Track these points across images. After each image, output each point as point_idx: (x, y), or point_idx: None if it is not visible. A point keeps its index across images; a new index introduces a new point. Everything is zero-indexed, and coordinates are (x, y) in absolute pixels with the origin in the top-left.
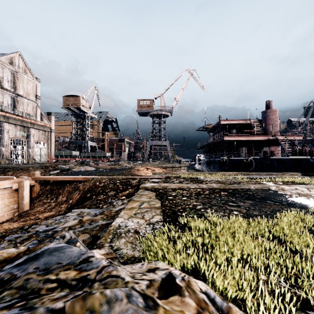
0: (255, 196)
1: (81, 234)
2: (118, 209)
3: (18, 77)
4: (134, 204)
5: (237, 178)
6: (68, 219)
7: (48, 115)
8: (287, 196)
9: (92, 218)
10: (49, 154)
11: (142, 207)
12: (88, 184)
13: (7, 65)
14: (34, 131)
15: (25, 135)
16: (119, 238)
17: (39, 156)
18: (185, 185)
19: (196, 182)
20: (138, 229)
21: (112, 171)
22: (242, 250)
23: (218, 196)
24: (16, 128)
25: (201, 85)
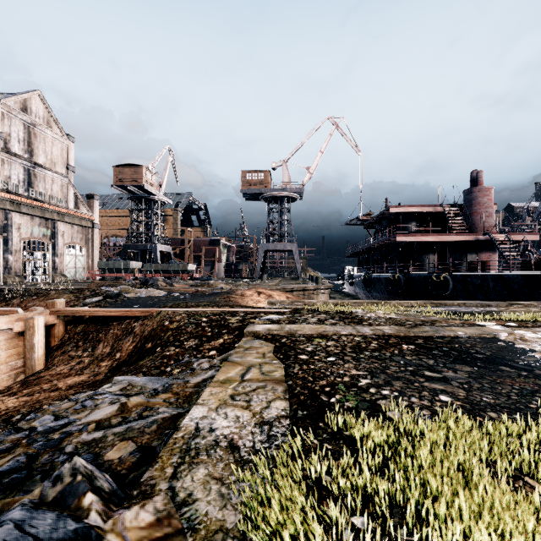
0: (472, 354)
1: (118, 443)
2: (200, 379)
3: (37, 134)
4: (232, 372)
5: (426, 314)
6: (100, 402)
7: (89, 198)
8: (536, 354)
9: (148, 401)
10: (90, 266)
11: (246, 378)
12: (149, 324)
13: (17, 113)
14: (64, 227)
15: (49, 233)
16: (193, 464)
17: (73, 270)
18: (330, 328)
19: (351, 321)
20: (236, 440)
21: (195, 299)
22: (496, 529)
23: (398, 354)
24: (33, 222)
25: (354, 145)
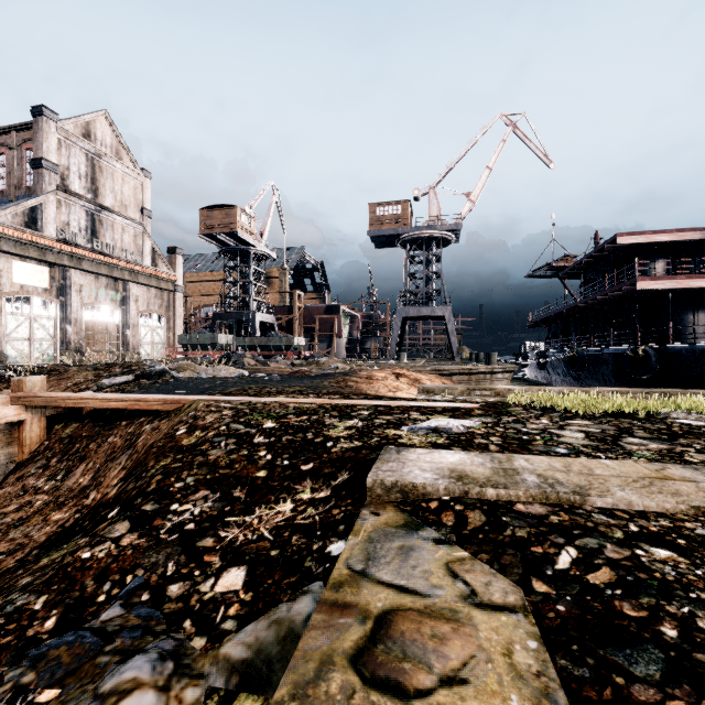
0: None
1: None
2: None
3: (103, 168)
4: None
5: None
6: None
7: (170, 253)
8: None
9: None
10: (172, 342)
11: None
12: (161, 429)
13: (78, 140)
14: (138, 290)
15: (119, 298)
16: None
17: (150, 347)
18: None
19: None
20: None
21: (286, 382)
22: None
23: None
24: (98, 283)
25: (542, 153)
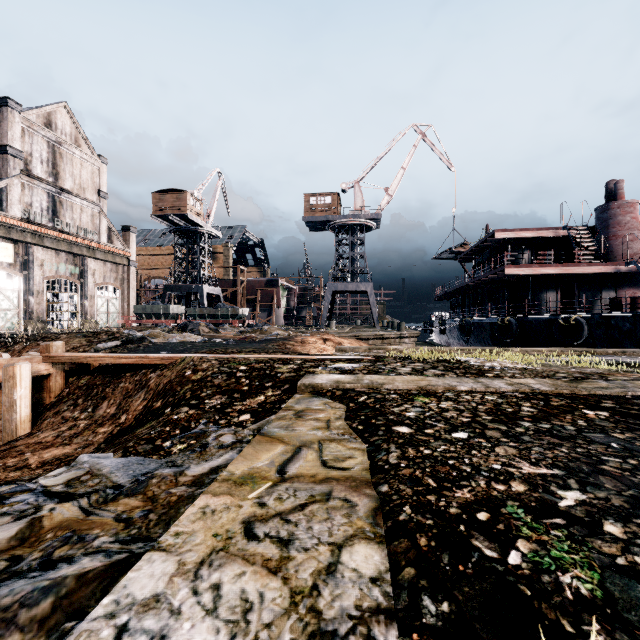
0: None
1: None
2: (206, 468)
3: (63, 154)
4: (263, 457)
5: (578, 364)
6: (1, 512)
7: (124, 231)
8: None
9: (86, 516)
10: (126, 311)
11: (289, 473)
12: (168, 374)
13: (40, 129)
14: (95, 265)
15: (77, 271)
16: None
17: (106, 316)
18: (436, 380)
19: (466, 372)
20: None
21: (240, 345)
22: None
23: (590, 427)
24: (58, 258)
25: (446, 159)
